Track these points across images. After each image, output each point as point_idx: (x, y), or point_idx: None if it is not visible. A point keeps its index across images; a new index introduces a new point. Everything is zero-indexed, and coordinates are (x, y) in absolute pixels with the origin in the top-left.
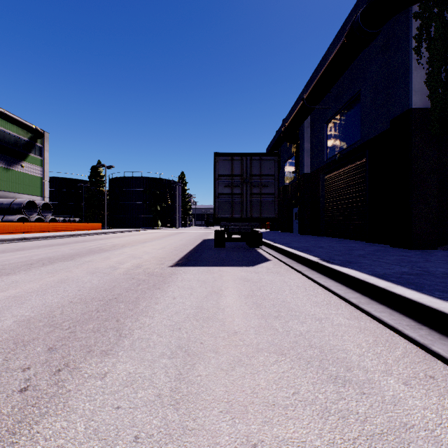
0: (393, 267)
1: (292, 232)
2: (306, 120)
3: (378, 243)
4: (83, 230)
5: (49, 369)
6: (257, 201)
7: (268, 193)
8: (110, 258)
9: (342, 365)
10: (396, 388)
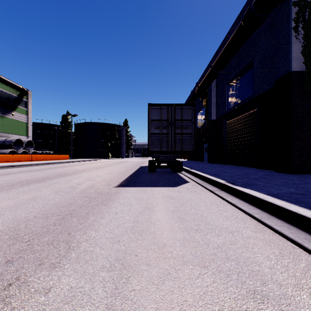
0: (282, 188)
1: (203, 161)
2: (213, 82)
3: (266, 169)
4: (56, 160)
5: (1, 283)
6: (179, 138)
7: (187, 133)
8: (72, 180)
9: (257, 278)
10: (310, 305)
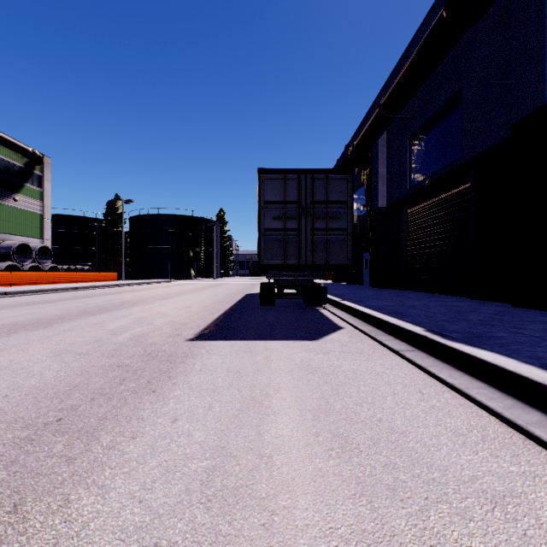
0: None
1: (362, 283)
2: (382, 137)
3: (489, 301)
4: (93, 282)
5: None
6: (322, 240)
7: (338, 228)
8: (105, 324)
9: None
10: None
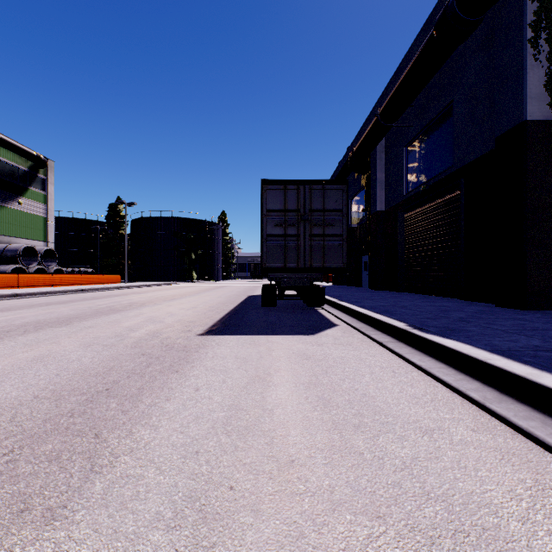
0: (516, 337)
1: (362, 286)
2: (380, 143)
3: (477, 302)
4: (97, 284)
5: None
6: (319, 245)
7: (334, 234)
8: (120, 322)
9: (498, 547)
10: None
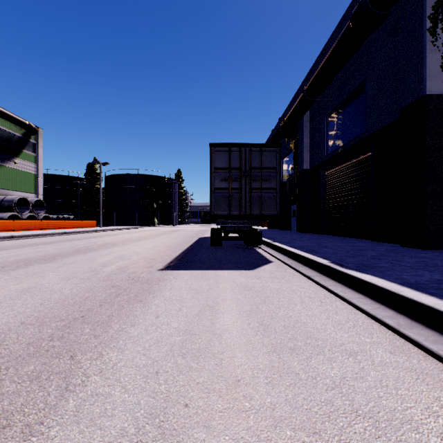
0: (421, 272)
1: (291, 229)
2: (306, 114)
3: (385, 242)
4: (77, 228)
5: None
6: (257, 196)
7: (269, 188)
8: (95, 259)
9: None
10: None
